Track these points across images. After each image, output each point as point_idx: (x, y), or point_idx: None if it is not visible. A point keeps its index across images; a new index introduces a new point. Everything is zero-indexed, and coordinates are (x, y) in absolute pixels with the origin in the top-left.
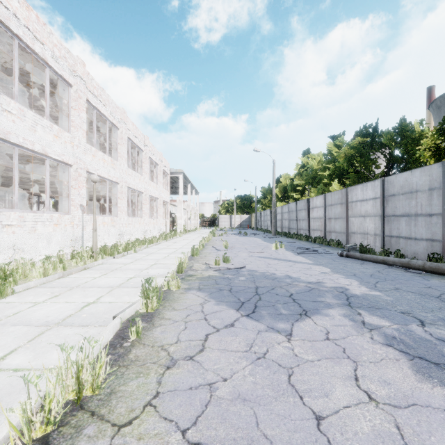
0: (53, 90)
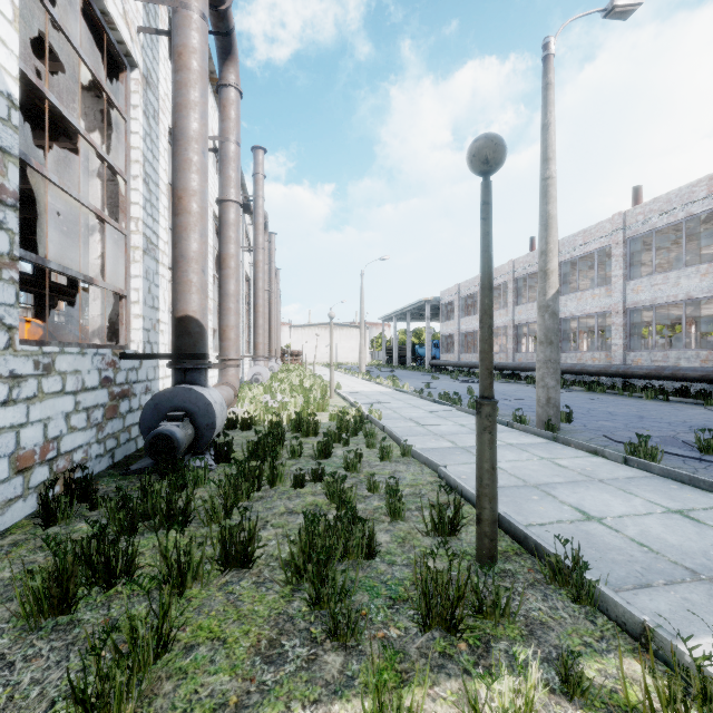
0: (666, 267)
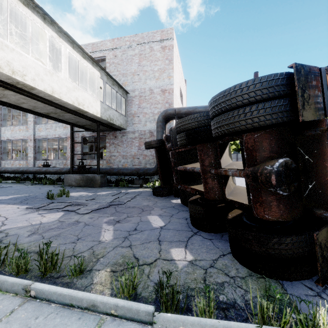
0: None
